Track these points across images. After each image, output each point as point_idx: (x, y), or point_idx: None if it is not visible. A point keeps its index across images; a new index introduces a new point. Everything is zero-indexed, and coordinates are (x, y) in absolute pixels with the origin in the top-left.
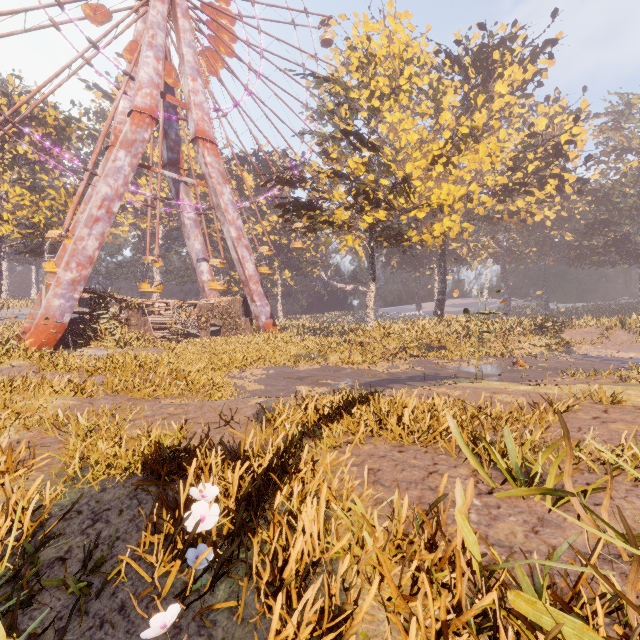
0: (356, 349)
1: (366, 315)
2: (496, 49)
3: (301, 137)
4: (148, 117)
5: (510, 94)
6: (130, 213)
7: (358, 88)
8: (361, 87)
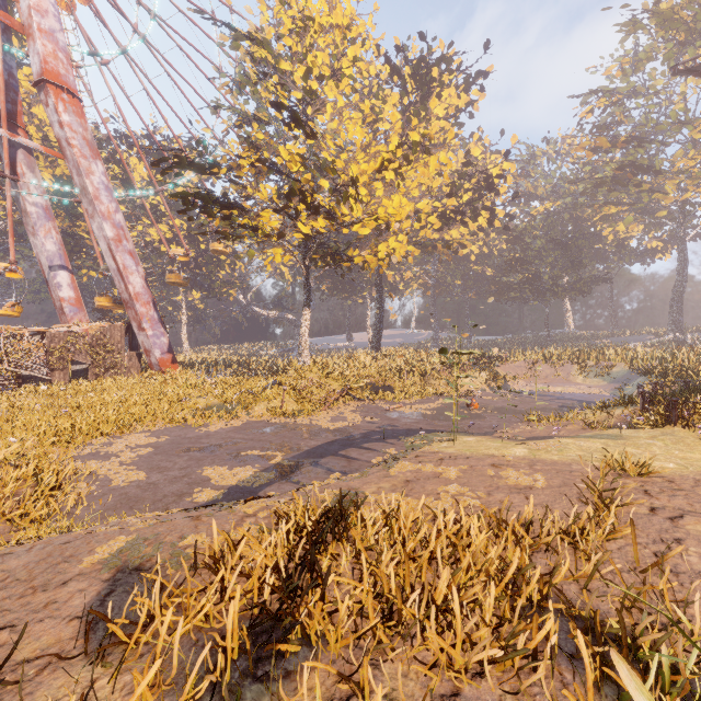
0: (289, 395)
1: (299, 349)
2: (435, 66)
3: (213, 112)
4: None
5: (445, 120)
6: None
7: (291, 60)
8: (295, 59)
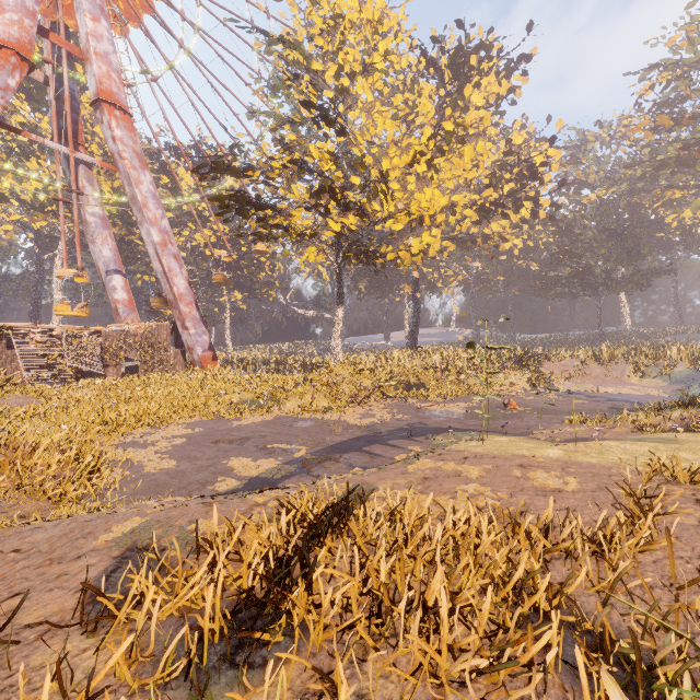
0: (320, 391)
1: (332, 347)
2: (473, 54)
3: (249, 117)
4: (15, 55)
5: (485, 109)
6: (13, 206)
7: (322, 59)
8: (326, 59)
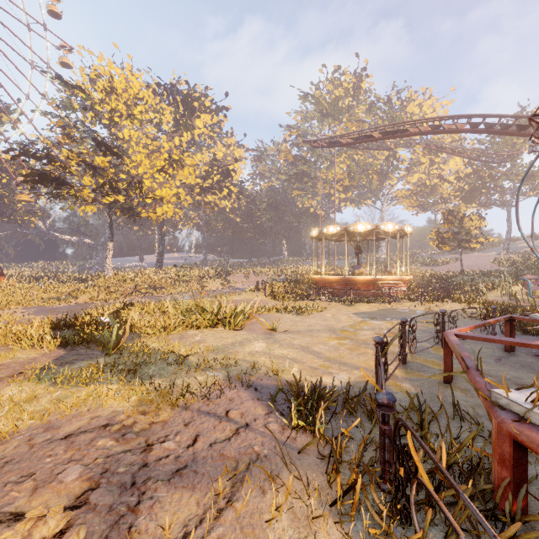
0: (102, 291)
1: (106, 266)
2: (196, 100)
3: (42, 114)
4: None
5: (205, 127)
6: None
7: (102, 102)
8: (104, 102)
